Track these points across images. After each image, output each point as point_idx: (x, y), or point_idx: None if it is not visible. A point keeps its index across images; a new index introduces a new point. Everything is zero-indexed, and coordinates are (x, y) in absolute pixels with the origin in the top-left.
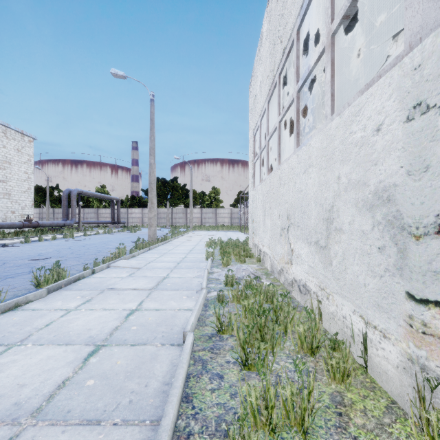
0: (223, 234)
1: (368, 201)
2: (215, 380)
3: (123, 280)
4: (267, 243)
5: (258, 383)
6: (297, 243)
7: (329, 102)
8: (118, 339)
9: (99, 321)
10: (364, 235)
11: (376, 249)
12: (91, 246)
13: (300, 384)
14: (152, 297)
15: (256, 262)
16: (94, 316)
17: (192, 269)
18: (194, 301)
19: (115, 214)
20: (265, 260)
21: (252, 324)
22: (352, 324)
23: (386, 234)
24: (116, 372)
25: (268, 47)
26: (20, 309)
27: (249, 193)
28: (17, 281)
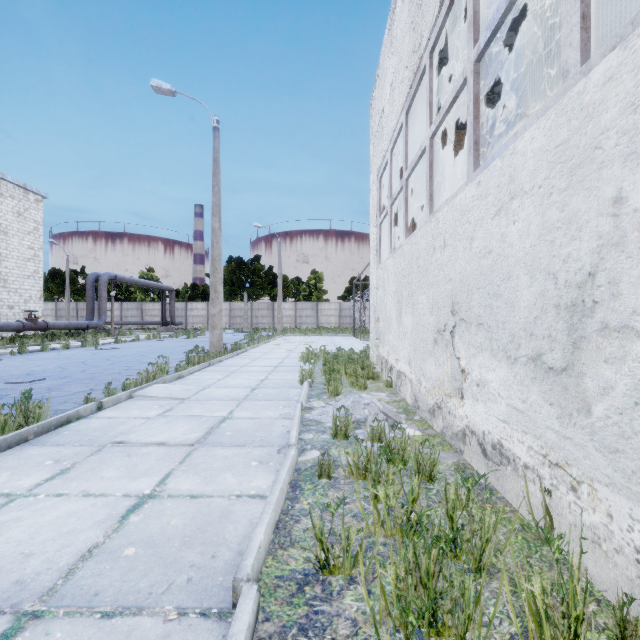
0: (327, 340)
1: None
2: None
3: (147, 423)
4: (404, 355)
5: None
6: (476, 357)
7: (576, 35)
8: (79, 593)
9: (60, 529)
10: None
11: None
12: (118, 359)
13: None
14: (191, 463)
15: (385, 389)
16: (56, 514)
17: (276, 400)
18: (273, 473)
19: (168, 311)
20: (400, 386)
21: (409, 577)
22: None
23: None
24: None
25: (407, 14)
26: None
27: (371, 274)
28: None
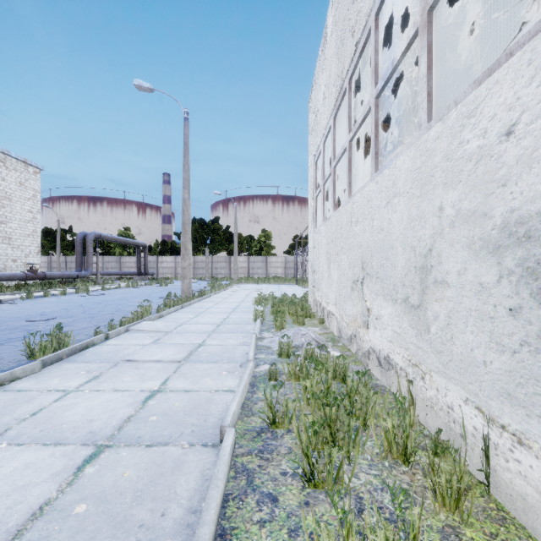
0: (275, 287)
1: (491, 240)
2: (266, 505)
3: (145, 348)
4: (332, 299)
5: (329, 511)
6: (376, 300)
7: (425, 105)
8: (129, 437)
9: (106, 408)
10: (484, 290)
11: (505, 311)
12: (108, 303)
13: (393, 513)
14: (181, 372)
15: (319, 325)
16: (100, 400)
17: (236, 333)
18: (238, 378)
19: (142, 264)
20: (330, 322)
21: (319, 417)
22: (463, 419)
23: (524, 289)
24: (121, 490)
25: (334, 45)
26: (1, 389)
27: (309, 236)
28: (6, 350)
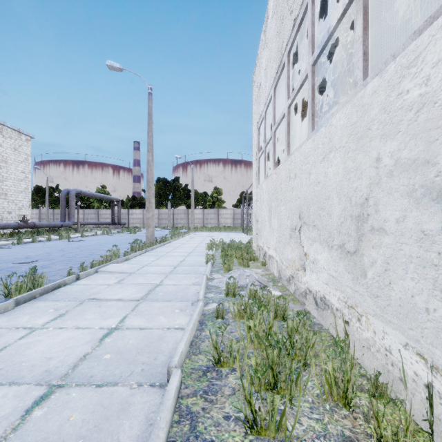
0: (225, 235)
1: (435, 187)
2: None
3: (109, 288)
4: (273, 245)
5: None
6: (312, 246)
7: (361, 63)
8: (82, 376)
9: (65, 345)
10: (427, 237)
11: None
12: (85, 248)
13: None
14: (138, 310)
15: (261, 267)
16: (61, 338)
17: (190, 274)
18: (188, 316)
19: (116, 215)
20: (270, 265)
21: (261, 361)
22: (403, 363)
23: None
24: (64, 437)
25: (275, 26)
26: None
27: (253, 191)
28: None
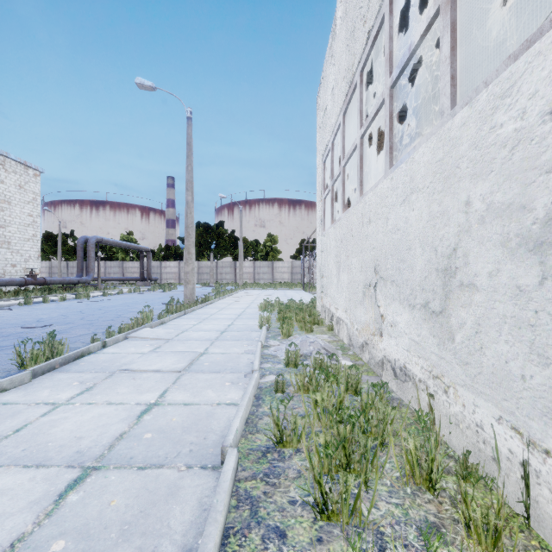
0: (281, 293)
1: (532, 236)
2: (272, 542)
3: (143, 357)
4: (342, 305)
5: (346, 550)
6: (390, 305)
7: (448, 89)
8: (120, 457)
9: (97, 423)
10: (522, 294)
11: (550, 317)
12: (109, 309)
13: None
14: (181, 383)
15: (327, 332)
16: (91, 415)
17: (241, 341)
18: (242, 390)
19: (145, 269)
20: (339, 329)
21: (332, 438)
22: (496, 440)
23: None
24: (106, 523)
25: (344, 37)
26: None
27: (317, 239)
28: None
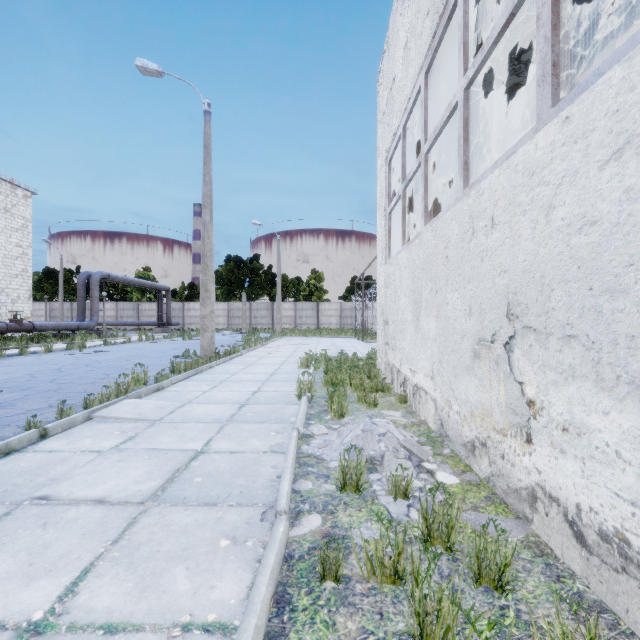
0: (328, 342)
1: None
2: None
3: (93, 462)
4: (425, 367)
5: None
6: (561, 387)
7: None
8: None
9: None
10: None
11: None
12: (99, 365)
13: None
14: (129, 541)
15: (399, 405)
16: None
17: (267, 423)
18: (249, 568)
19: (165, 312)
20: (418, 404)
21: None
22: None
23: None
24: None
25: None
26: None
27: (378, 271)
28: None
